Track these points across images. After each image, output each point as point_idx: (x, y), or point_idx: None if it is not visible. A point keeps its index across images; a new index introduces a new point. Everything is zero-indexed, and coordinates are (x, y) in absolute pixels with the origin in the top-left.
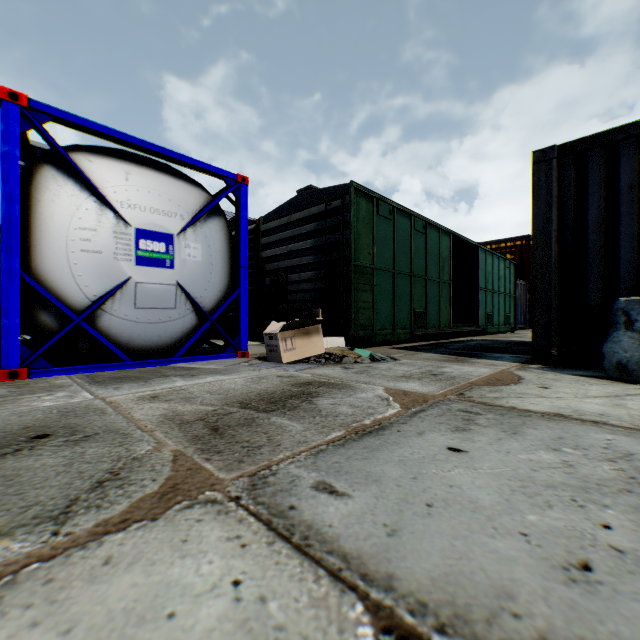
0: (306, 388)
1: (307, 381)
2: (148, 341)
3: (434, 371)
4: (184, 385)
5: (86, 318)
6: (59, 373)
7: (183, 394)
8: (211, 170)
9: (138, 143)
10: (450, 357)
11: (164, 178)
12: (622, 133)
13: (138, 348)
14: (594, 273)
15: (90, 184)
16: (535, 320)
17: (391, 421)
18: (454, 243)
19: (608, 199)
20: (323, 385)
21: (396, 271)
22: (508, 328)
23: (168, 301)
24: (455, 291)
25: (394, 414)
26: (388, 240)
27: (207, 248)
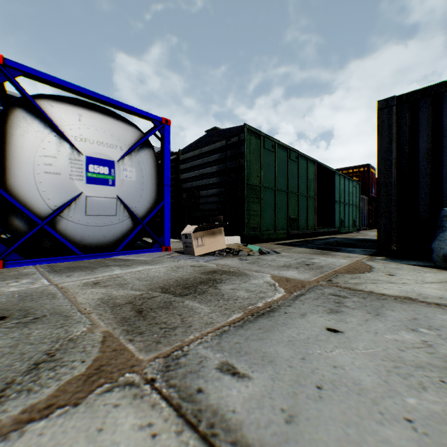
0: (212, 276)
1: (213, 270)
2: (96, 239)
3: (307, 262)
4: (120, 273)
5: (48, 223)
6: (27, 264)
7: (118, 281)
8: (143, 114)
9: (88, 93)
10: (317, 251)
11: (108, 119)
12: (445, 86)
13: (88, 245)
14: (423, 189)
15: (51, 123)
16: (380, 224)
17: (279, 304)
18: (317, 169)
19: (434, 135)
20: (225, 273)
21: (277, 189)
22: (355, 229)
23: (110, 210)
24: (317, 203)
25: (280, 298)
26: (271, 166)
27: (140, 171)
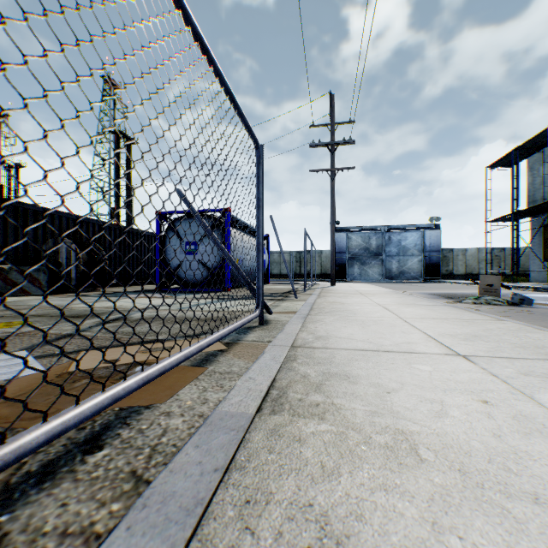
0: None
1: None
2: None
3: None
4: None
5: None
6: None
7: None
8: None
9: None
10: None
11: None
12: None
13: None
14: None
15: None
16: None
17: (13, 305)
18: None
19: None
20: None
21: None
22: None
23: None
24: None
25: None
26: None
27: None
